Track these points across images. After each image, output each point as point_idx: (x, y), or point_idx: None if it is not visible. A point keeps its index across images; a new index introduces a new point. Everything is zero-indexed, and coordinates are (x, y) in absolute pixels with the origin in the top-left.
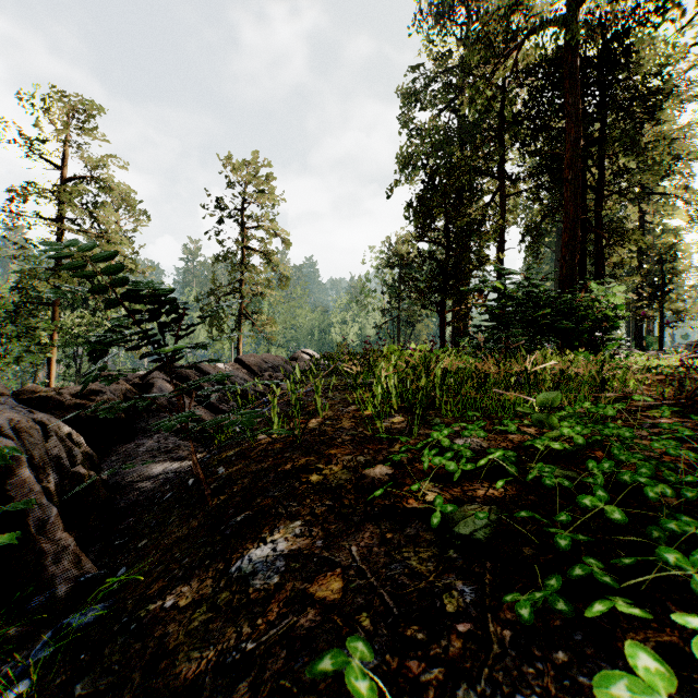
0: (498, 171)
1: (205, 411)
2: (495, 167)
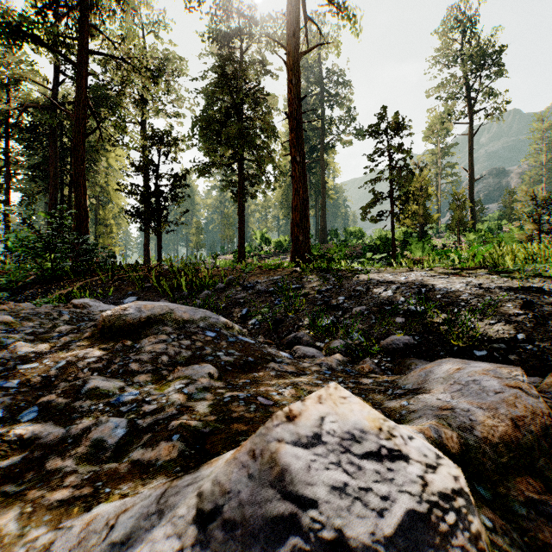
0: (6, 156)
1: None
2: (4, 154)
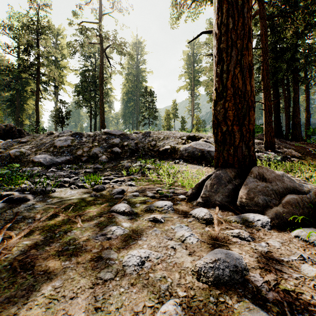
0: None
1: None
2: None
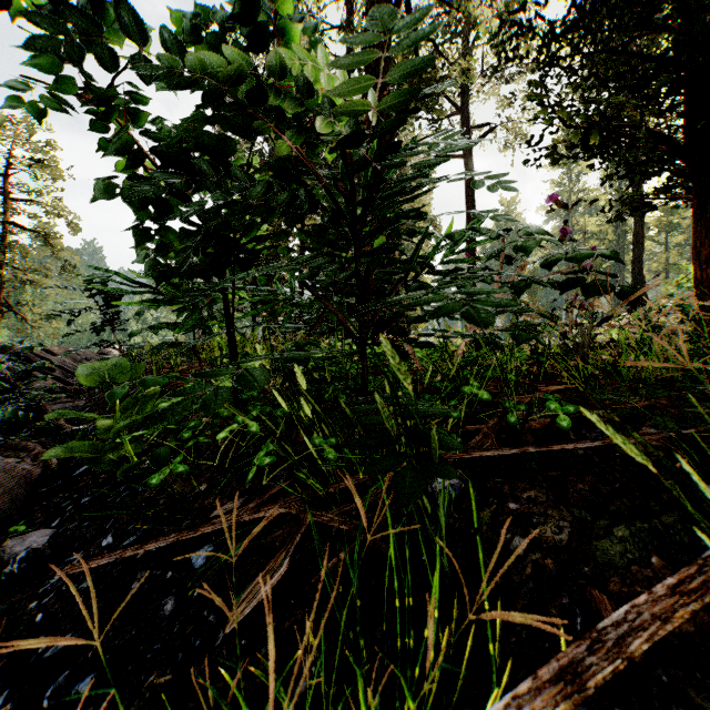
0: None
1: (58, 382)
2: None
